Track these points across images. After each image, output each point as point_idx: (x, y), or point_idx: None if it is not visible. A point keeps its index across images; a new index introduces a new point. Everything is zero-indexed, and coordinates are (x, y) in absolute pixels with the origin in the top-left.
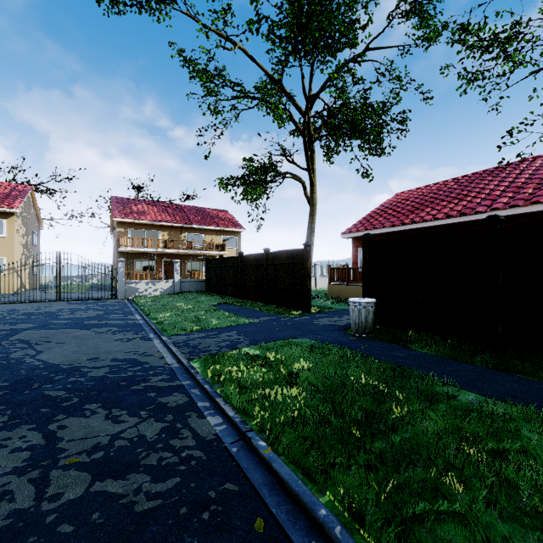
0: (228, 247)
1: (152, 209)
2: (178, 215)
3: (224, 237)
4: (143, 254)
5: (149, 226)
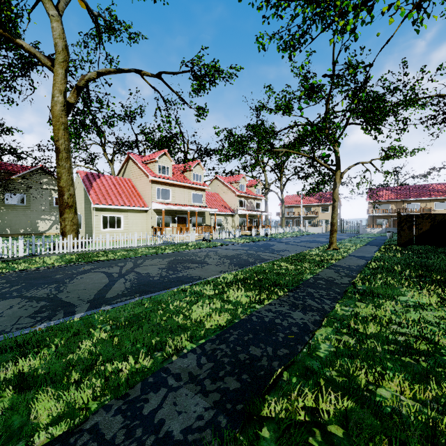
0: (440, 209)
1: (387, 193)
2: (403, 193)
3: (436, 203)
4: (380, 216)
5: (384, 202)
